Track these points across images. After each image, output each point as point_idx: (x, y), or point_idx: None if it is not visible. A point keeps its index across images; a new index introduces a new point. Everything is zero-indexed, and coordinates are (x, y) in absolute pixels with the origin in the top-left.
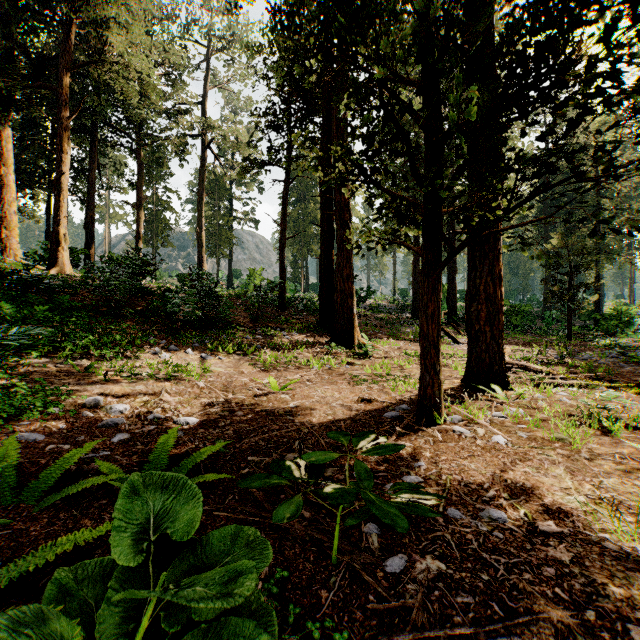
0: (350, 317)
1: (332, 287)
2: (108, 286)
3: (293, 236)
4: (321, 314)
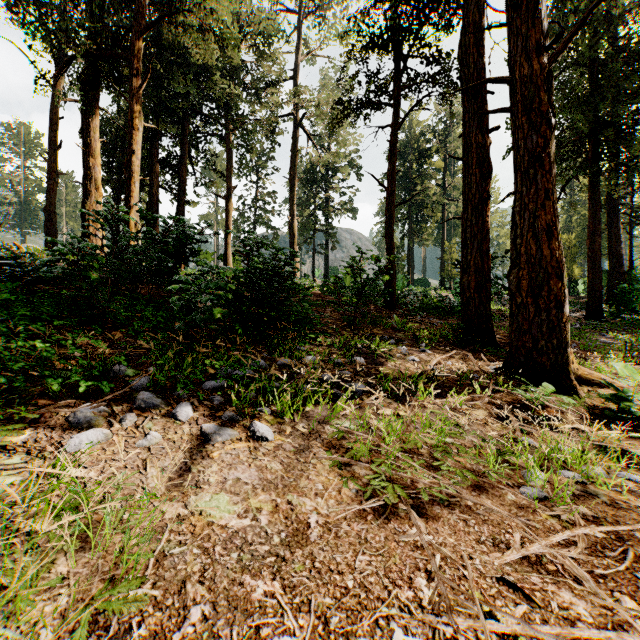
0: (557, 320)
1: (487, 265)
2: (63, 260)
3: (406, 201)
4: (465, 314)
